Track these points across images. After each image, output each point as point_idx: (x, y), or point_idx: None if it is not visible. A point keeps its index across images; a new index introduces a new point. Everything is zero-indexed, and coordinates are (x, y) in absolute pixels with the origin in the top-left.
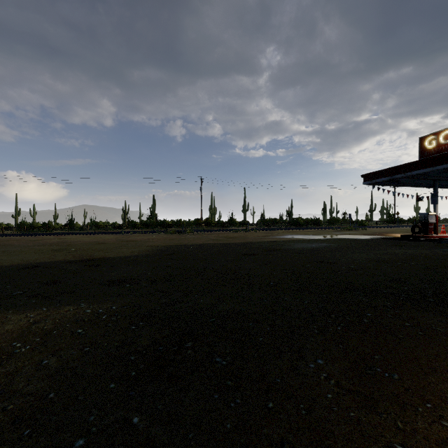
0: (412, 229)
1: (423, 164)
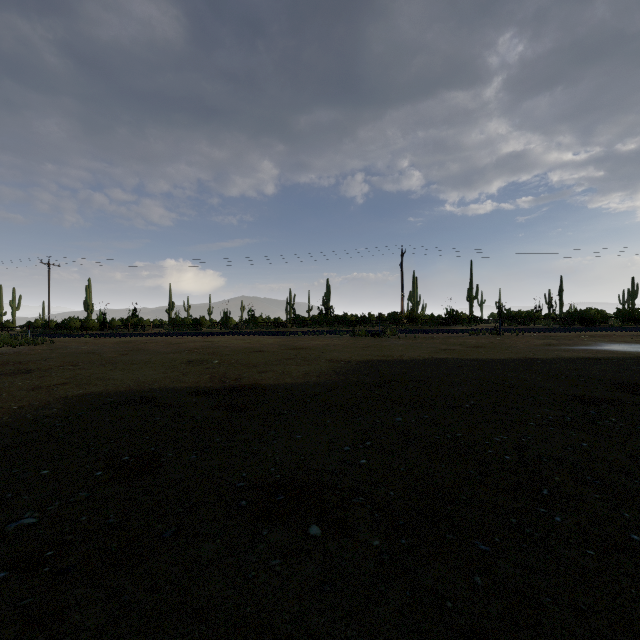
0: None
1: None
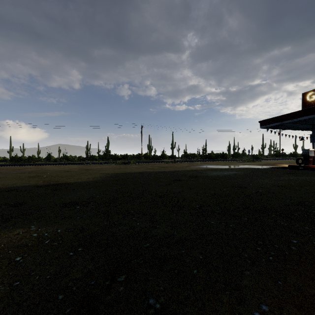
0: (297, 161)
1: (306, 113)
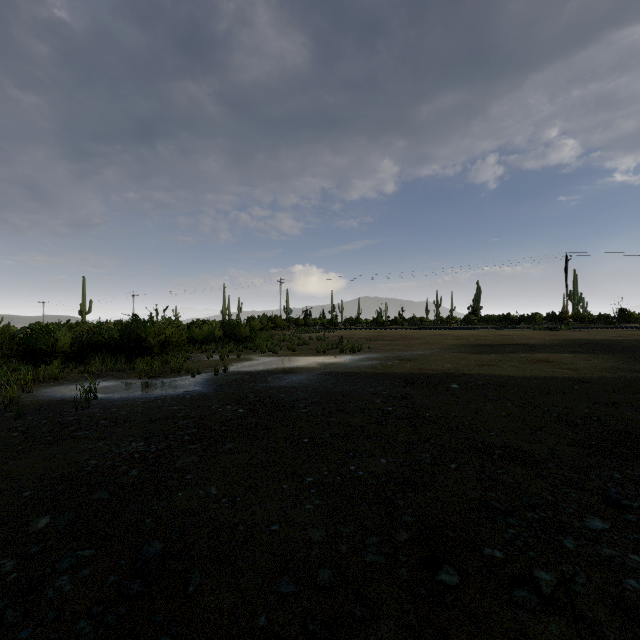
0: None
1: None
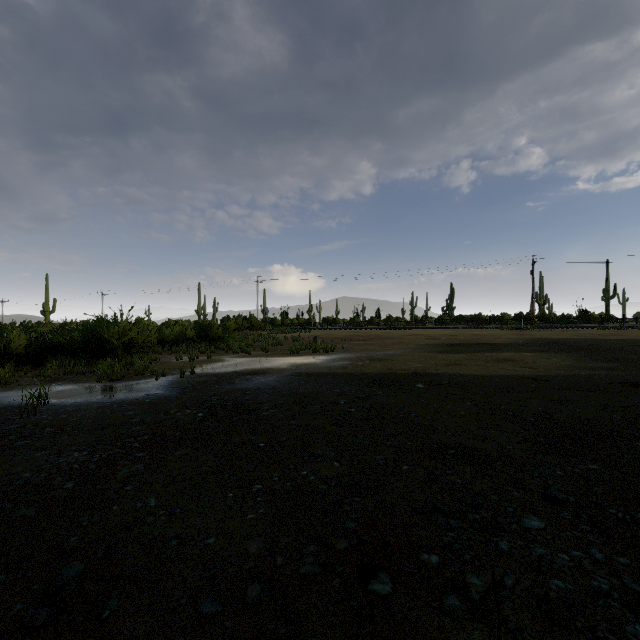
0: None
1: None
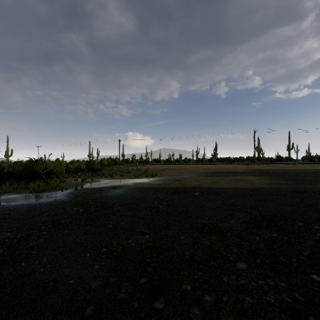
0: None
1: None
